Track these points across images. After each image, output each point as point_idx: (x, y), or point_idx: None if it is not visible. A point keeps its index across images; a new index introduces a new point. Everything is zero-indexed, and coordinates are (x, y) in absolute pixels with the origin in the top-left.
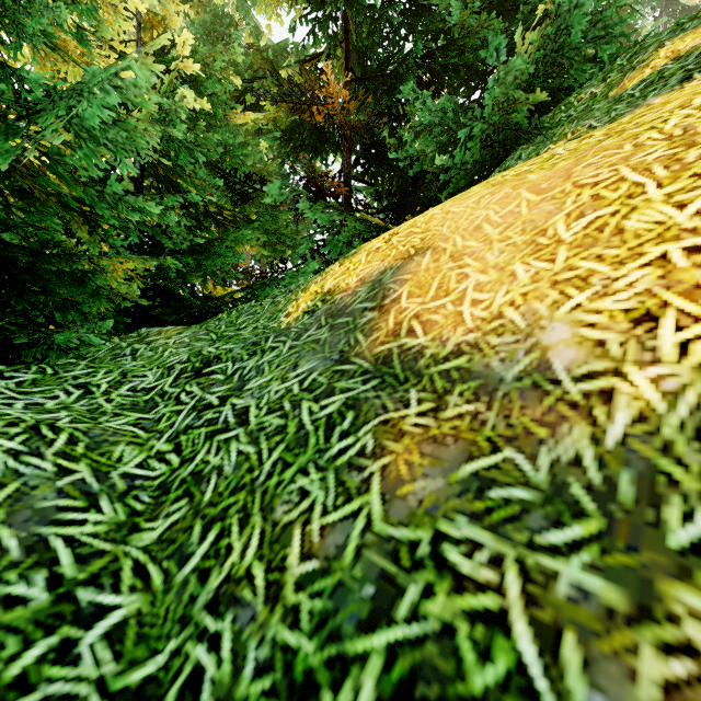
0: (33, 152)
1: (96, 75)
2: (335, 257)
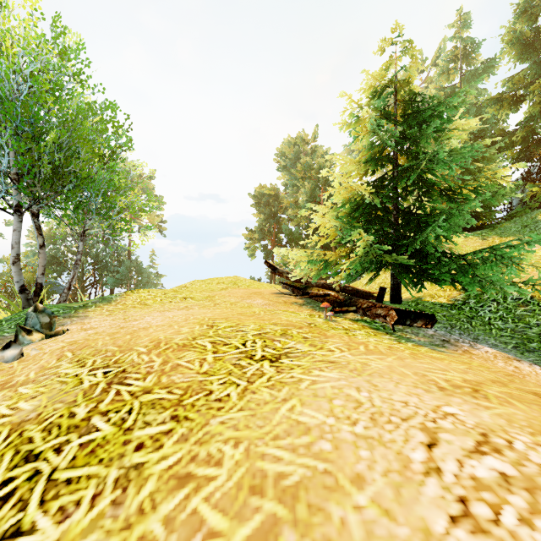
0: (502, 201)
1: (505, 187)
2: (540, 200)
